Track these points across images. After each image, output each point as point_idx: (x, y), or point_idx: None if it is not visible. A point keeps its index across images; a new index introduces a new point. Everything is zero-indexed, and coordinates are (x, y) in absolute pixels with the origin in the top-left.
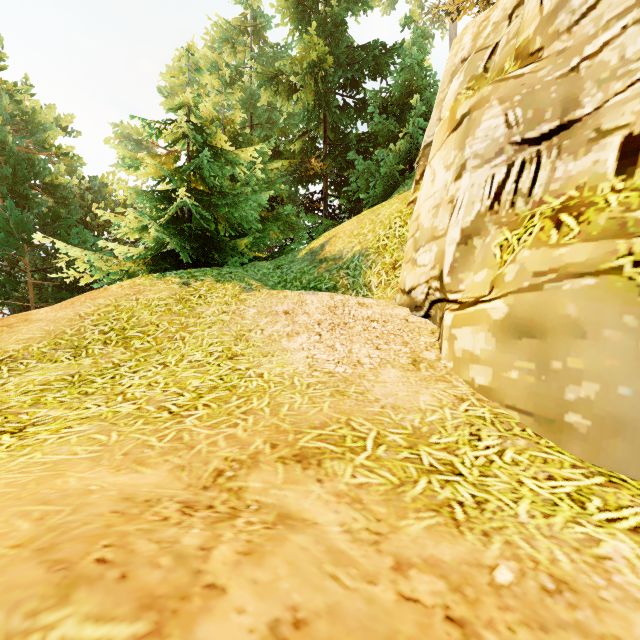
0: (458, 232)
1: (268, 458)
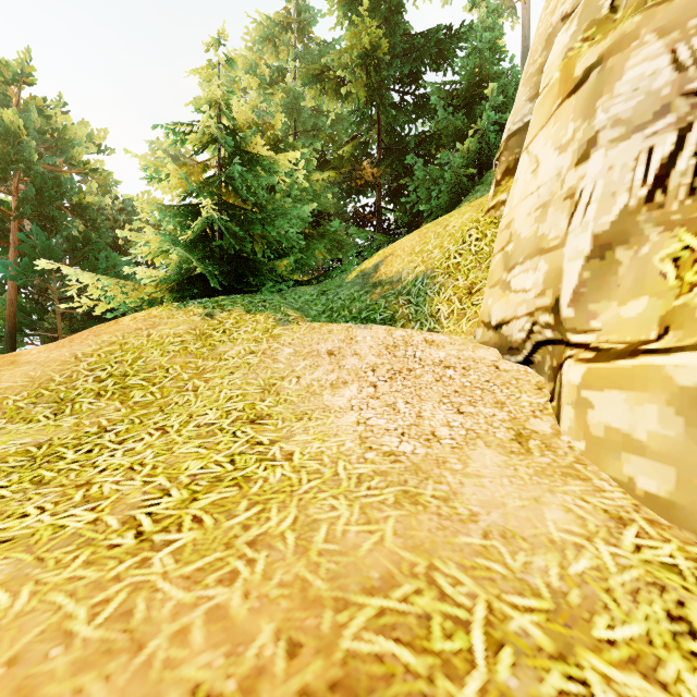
0: (587, 240)
1: (278, 694)
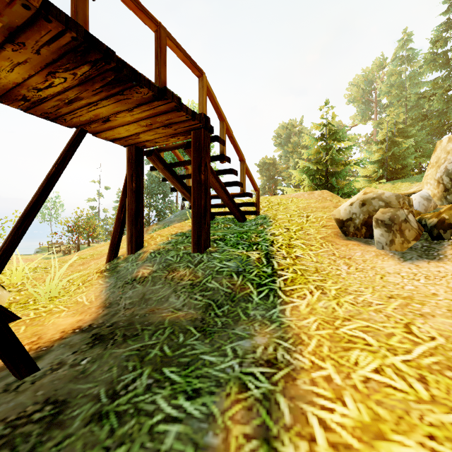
0: None
1: None
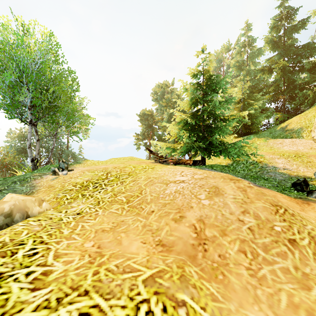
0: None
1: None
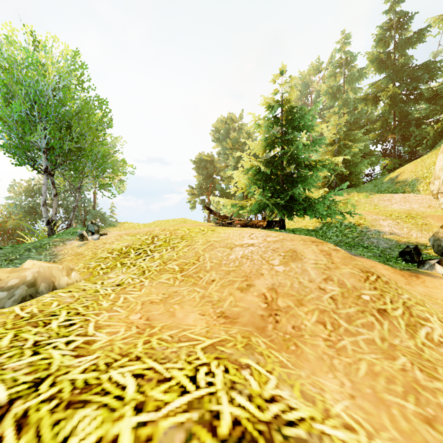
0: (442, 177)
1: None
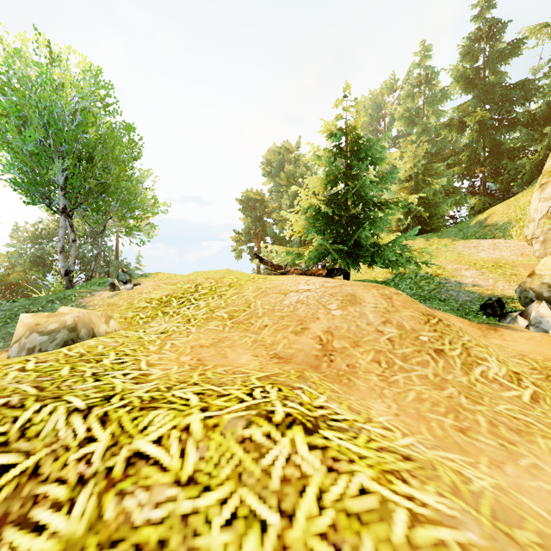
0: (537, 219)
1: None
